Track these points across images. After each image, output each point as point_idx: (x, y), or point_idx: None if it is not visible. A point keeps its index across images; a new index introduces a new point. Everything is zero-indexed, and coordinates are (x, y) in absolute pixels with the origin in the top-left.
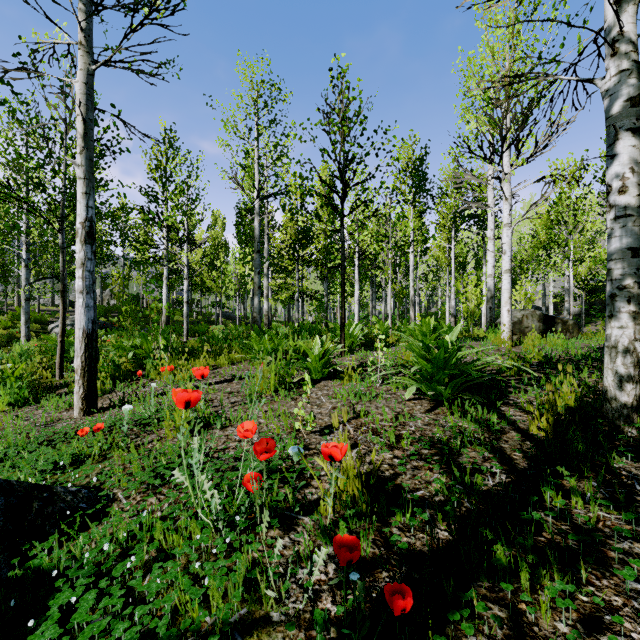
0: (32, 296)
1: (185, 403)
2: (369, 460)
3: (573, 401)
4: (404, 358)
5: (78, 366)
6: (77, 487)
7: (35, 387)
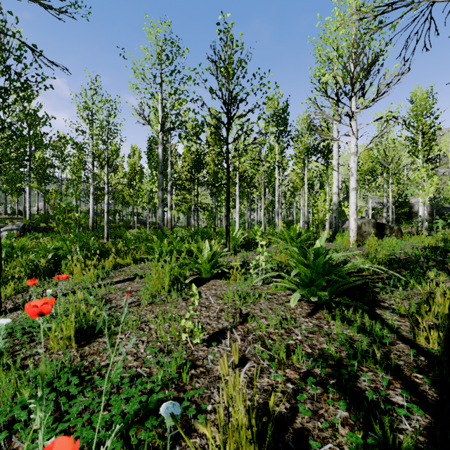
0: None
1: None
2: (260, 385)
3: (446, 306)
4: (278, 258)
5: None
6: None
7: None
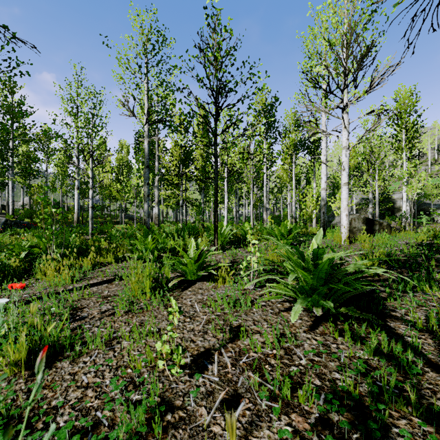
0: None
1: None
2: None
3: None
4: (270, 257)
5: None
6: None
7: None
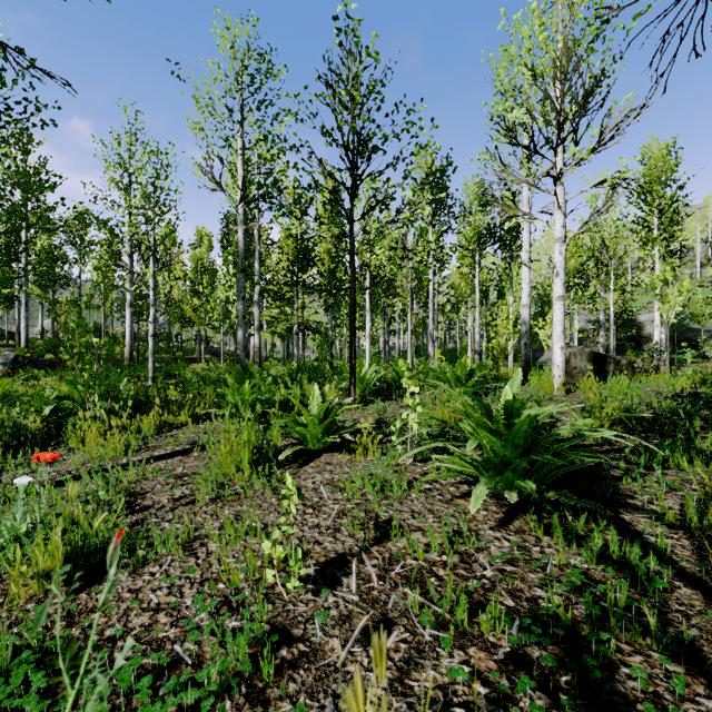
0: None
1: None
2: (420, 687)
3: None
4: (438, 415)
5: None
6: None
7: None
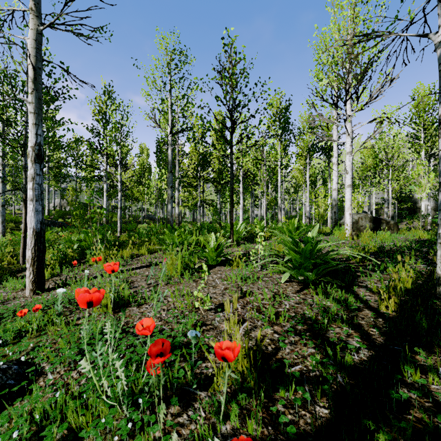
0: (10, 203)
1: (87, 302)
2: (254, 335)
3: (410, 284)
4: (277, 249)
5: (29, 257)
6: (10, 363)
7: (3, 271)
